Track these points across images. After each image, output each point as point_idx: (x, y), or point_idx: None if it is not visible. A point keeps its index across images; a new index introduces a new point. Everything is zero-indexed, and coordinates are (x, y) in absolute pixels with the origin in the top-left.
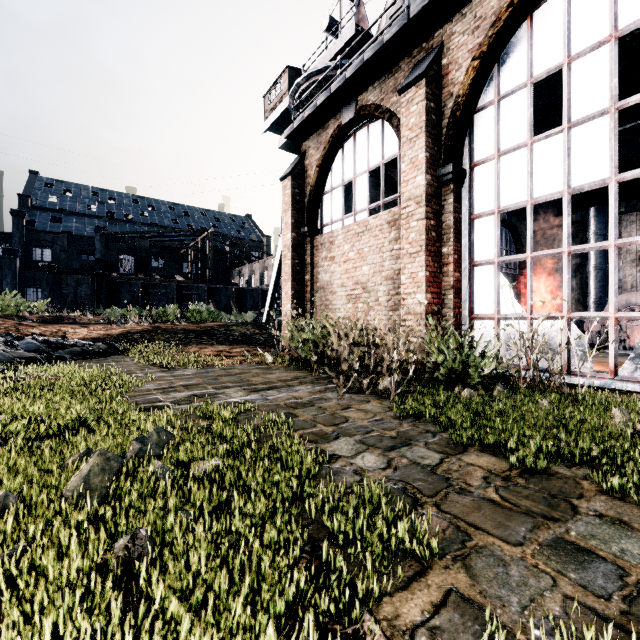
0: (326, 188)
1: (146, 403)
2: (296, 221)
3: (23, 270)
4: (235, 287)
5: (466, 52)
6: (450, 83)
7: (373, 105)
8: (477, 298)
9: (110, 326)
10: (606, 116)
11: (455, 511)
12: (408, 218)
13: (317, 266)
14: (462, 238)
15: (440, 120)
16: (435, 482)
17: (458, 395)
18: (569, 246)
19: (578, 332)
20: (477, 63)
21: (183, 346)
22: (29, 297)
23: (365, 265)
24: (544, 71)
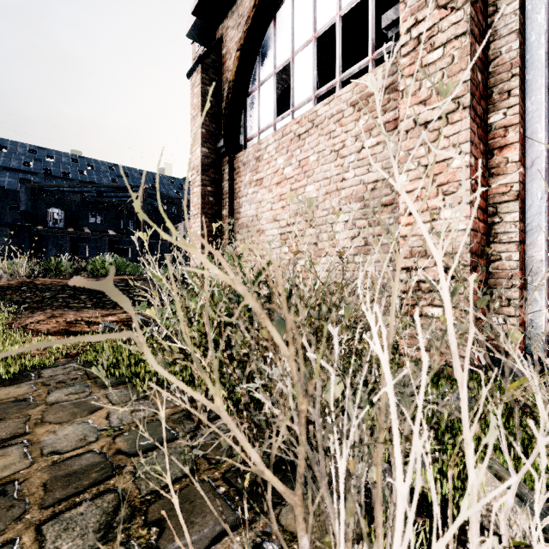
0: (251, 86)
1: None
2: (208, 131)
3: None
4: (169, 242)
5: None
6: None
7: None
8: None
9: None
10: None
11: None
12: (418, 48)
13: (238, 196)
14: (527, 96)
15: None
16: None
17: None
18: None
19: None
20: None
21: (28, 312)
22: None
23: (311, 183)
24: None
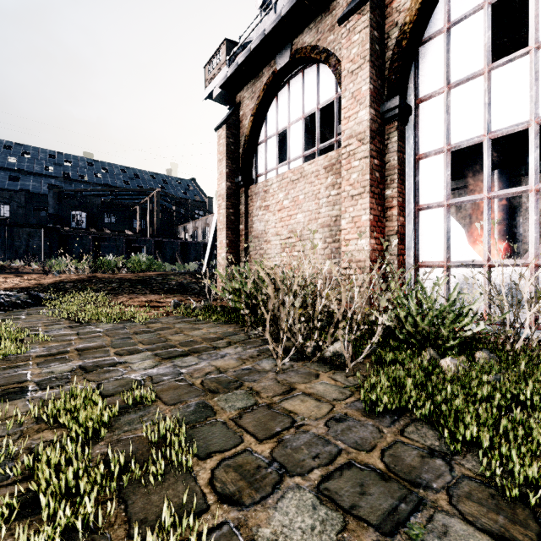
0: (260, 138)
1: None
2: (230, 170)
3: None
4: (180, 241)
5: None
6: (394, 11)
7: (309, 46)
8: (423, 244)
9: (46, 275)
10: None
11: None
12: (349, 157)
13: (251, 215)
14: (406, 180)
15: (383, 52)
16: None
17: (435, 365)
18: (537, 183)
19: None
20: None
21: (113, 296)
22: None
23: (300, 213)
24: None
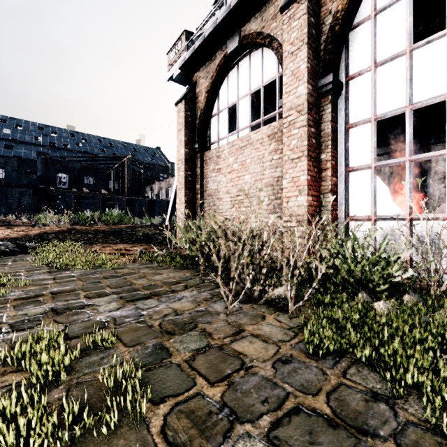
0: (214, 112)
1: None
2: (188, 139)
3: None
4: (147, 199)
5: None
6: (328, 1)
7: (255, 33)
8: (353, 201)
9: (32, 227)
10: None
11: None
12: (289, 126)
13: (206, 177)
14: (338, 146)
15: (319, 36)
16: None
17: (369, 308)
18: None
19: None
20: None
21: (88, 245)
22: None
23: (247, 174)
24: None
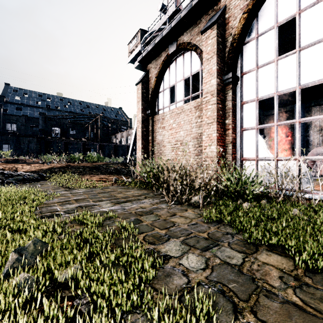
0: (160, 89)
1: (47, 212)
2: (144, 107)
3: (1, 135)
4: (113, 144)
5: (239, 10)
6: (230, 28)
7: (186, 42)
8: (245, 148)
9: (43, 164)
10: (322, 43)
11: (271, 320)
12: (206, 103)
13: (155, 132)
14: (236, 115)
15: (224, 48)
16: (245, 283)
17: (241, 206)
18: (299, 118)
19: (305, 167)
20: (246, 15)
21: (81, 175)
22: (4, 149)
23: (182, 131)
24: (284, 19)
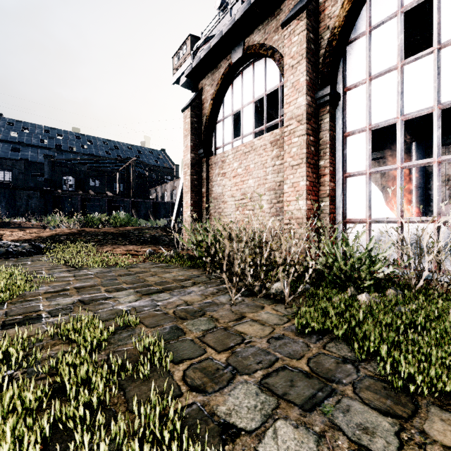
0: (219, 118)
1: (18, 314)
2: (194, 144)
3: None
4: (152, 201)
5: None
6: (326, 17)
7: (258, 44)
8: (350, 205)
9: (44, 229)
10: None
11: None
12: (290, 135)
13: (211, 181)
14: (336, 153)
15: (317, 50)
16: None
17: (354, 300)
18: (439, 156)
19: (448, 234)
20: None
21: (99, 246)
22: None
23: (251, 179)
24: (414, 0)
